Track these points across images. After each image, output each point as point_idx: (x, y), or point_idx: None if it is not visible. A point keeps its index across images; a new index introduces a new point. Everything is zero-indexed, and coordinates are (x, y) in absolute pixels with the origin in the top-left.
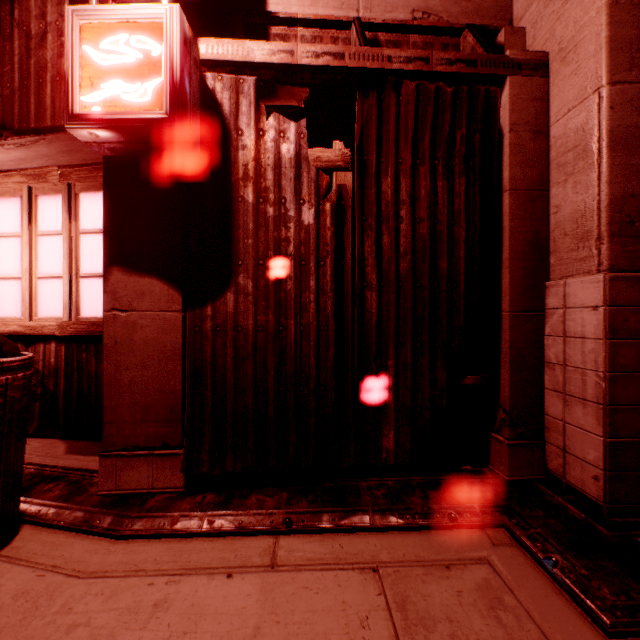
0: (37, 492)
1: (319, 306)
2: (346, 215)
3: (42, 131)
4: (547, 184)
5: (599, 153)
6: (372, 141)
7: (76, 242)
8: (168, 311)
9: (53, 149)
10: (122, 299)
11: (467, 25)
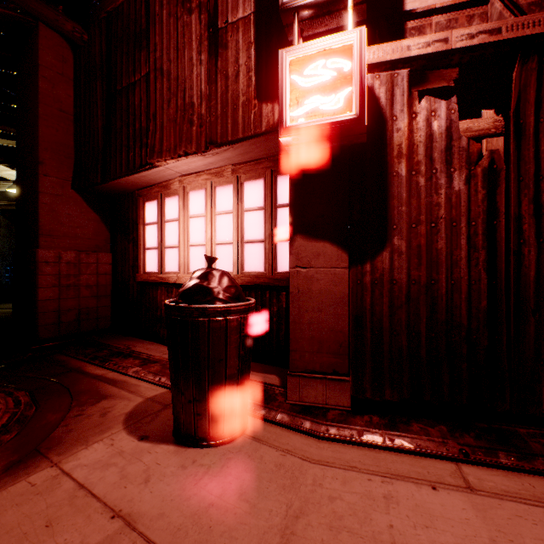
0: None
1: (470, 262)
2: (498, 177)
3: (234, 142)
4: None
5: None
6: (529, 104)
7: (241, 218)
8: (337, 268)
9: (234, 153)
10: (303, 259)
11: None
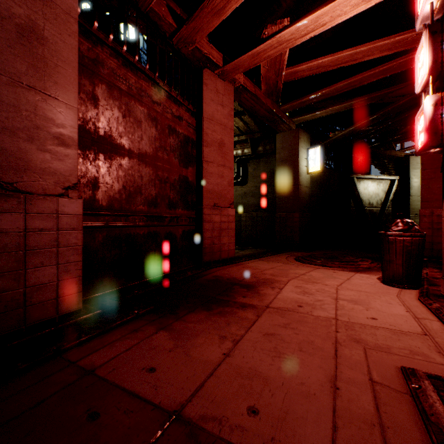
0: (434, 286)
1: None
2: None
3: None
4: None
5: None
6: None
7: None
8: None
9: None
10: None
11: None
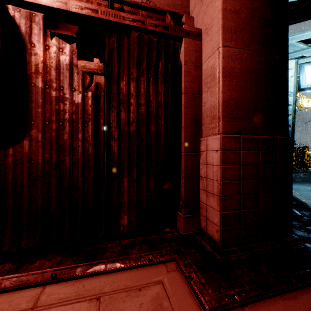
0: None
1: (84, 149)
2: (100, 99)
3: None
4: (201, 92)
5: (219, 78)
6: (115, 60)
7: None
8: None
9: None
10: None
11: (168, 10)
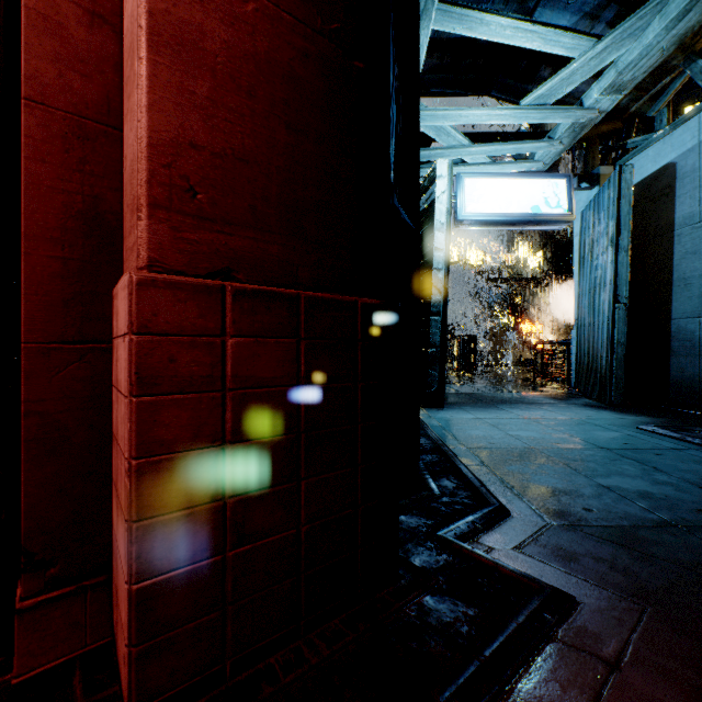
0: None
1: None
2: None
3: None
4: (121, 119)
5: (138, 50)
6: None
7: None
8: None
9: None
10: None
11: None
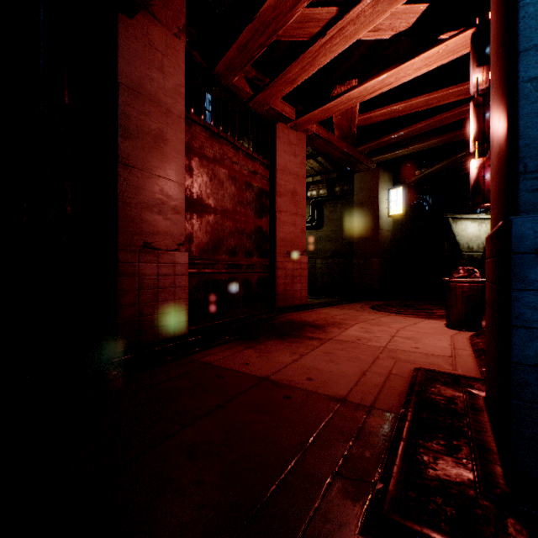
0: None
1: None
2: None
3: None
4: None
5: None
6: None
7: None
8: None
9: None
10: None
11: None
